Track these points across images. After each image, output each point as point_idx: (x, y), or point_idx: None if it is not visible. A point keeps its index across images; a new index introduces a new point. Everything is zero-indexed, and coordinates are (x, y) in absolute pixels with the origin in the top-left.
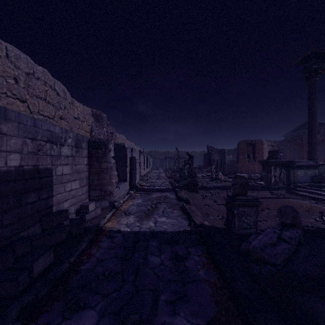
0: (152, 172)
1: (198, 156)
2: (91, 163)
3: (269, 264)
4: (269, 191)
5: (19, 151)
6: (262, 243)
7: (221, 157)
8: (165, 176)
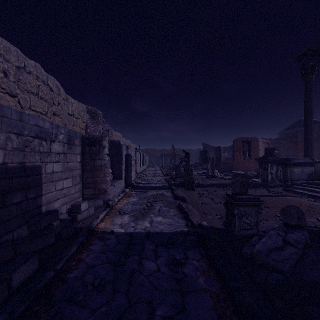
0: (148, 170)
1: (194, 153)
2: (85, 161)
3: (276, 271)
4: (266, 189)
5: (1, 147)
6: (267, 247)
7: (216, 155)
8: (161, 173)
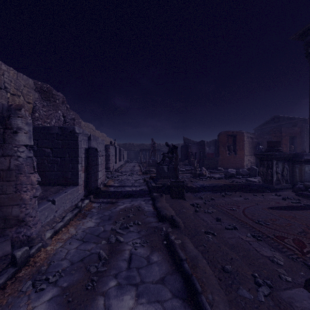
0: (125, 166)
1: None
2: None
3: None
4: (276, 194)
5: None
6: None
7: (200, 150)
8: (139, 171)
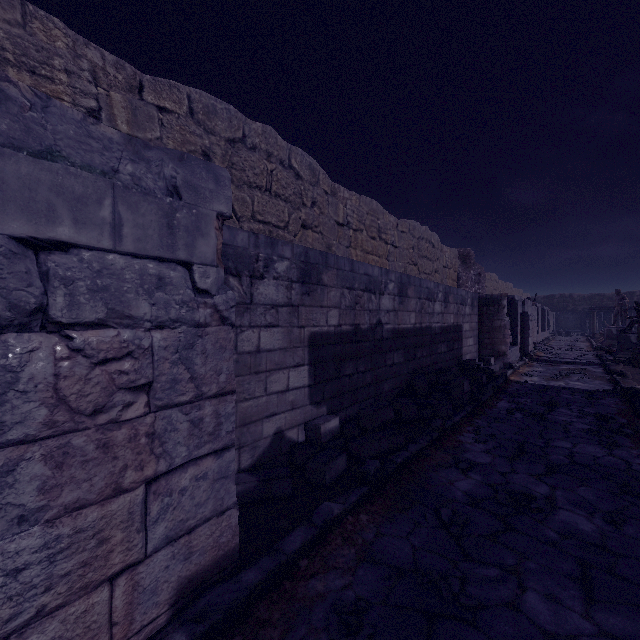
0: (555, 340)
1: None
2: (481, 321)
3: None
4: None
5: (453, 313)
6: None
7: None
8: (587, 347)
